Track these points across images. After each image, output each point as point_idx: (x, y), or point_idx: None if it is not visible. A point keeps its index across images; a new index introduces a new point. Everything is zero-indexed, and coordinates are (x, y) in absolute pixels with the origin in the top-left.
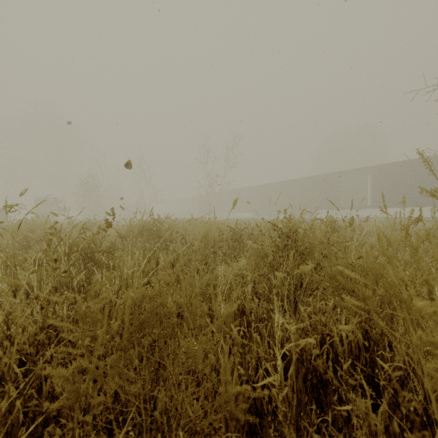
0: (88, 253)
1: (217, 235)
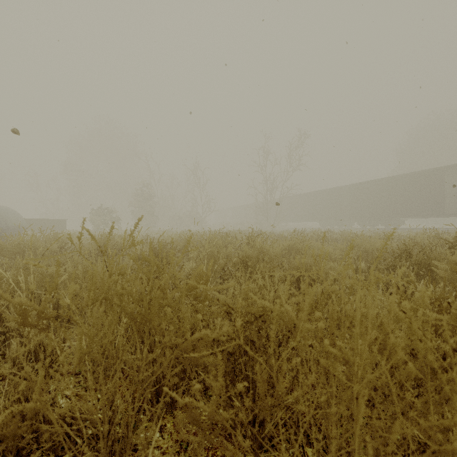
0: None
1: None
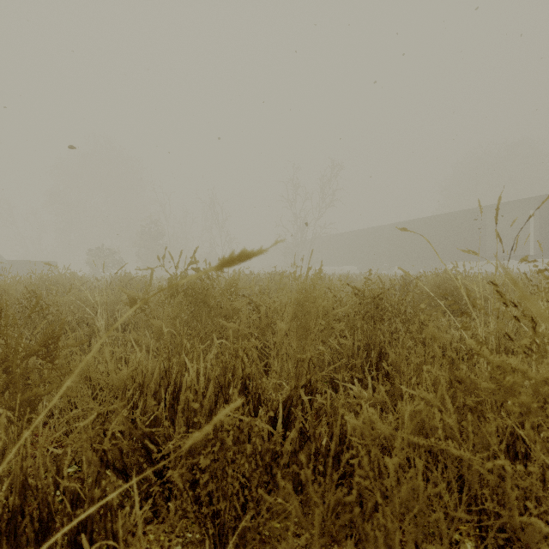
0: None
1: (330, 304)
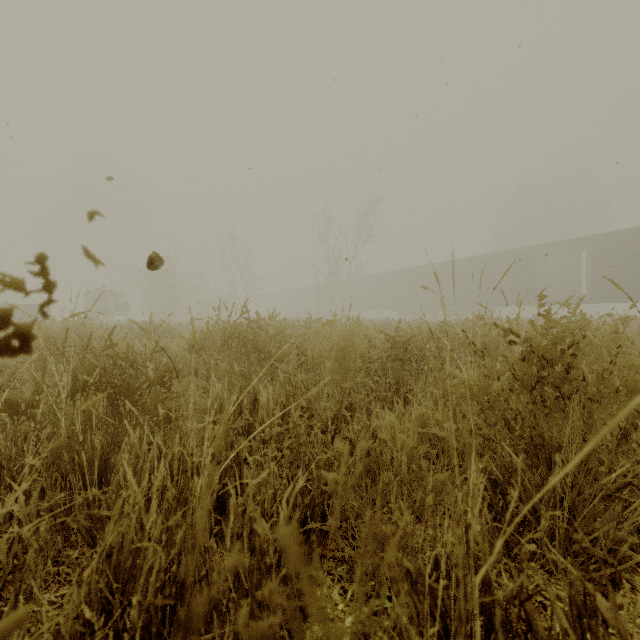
0: (121, 386)
1: (366, 348)
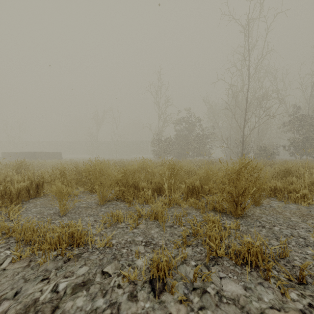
0: None
1: None
